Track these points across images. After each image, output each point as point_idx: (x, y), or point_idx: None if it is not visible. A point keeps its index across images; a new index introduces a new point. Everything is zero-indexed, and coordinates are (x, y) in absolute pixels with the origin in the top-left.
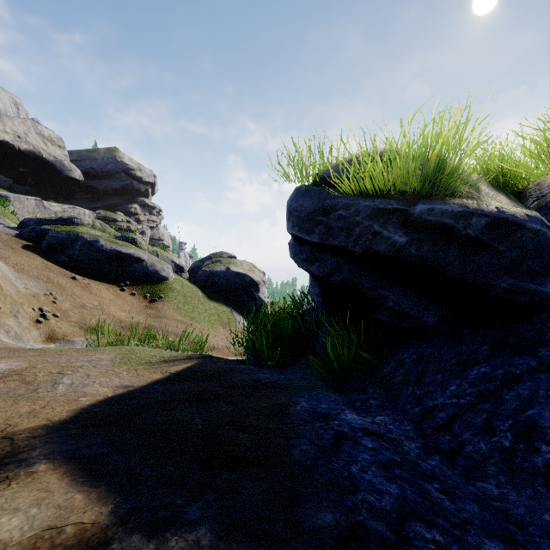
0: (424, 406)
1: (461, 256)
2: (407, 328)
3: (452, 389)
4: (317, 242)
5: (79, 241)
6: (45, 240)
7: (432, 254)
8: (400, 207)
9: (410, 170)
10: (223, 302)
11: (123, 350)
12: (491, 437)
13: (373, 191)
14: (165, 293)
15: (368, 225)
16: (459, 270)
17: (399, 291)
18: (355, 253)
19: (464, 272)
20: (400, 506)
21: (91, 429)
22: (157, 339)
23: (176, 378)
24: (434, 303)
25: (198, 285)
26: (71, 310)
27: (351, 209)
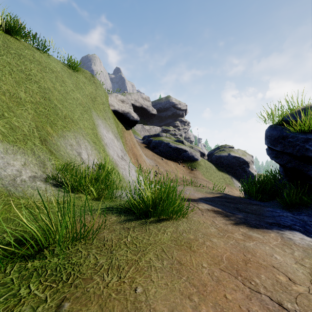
0: None
1: None
2: None
3: None
4: (279, 150)
5: (162, 144)
6: (151, 144)
7: None
8: None
9: None
10: (226, 172)
11: (194, 187)
12: None
13: (306, 131)
14: (197, 166)
15: (302, 145)
16: None
17: None
18: (297, 156)
19: None
20: (292, 224)
21: (205, 201)
22: (203, 185)
23: (218, 197)
24: None
25: (212, 163)
26: (164, 172)
27: (294, 138)
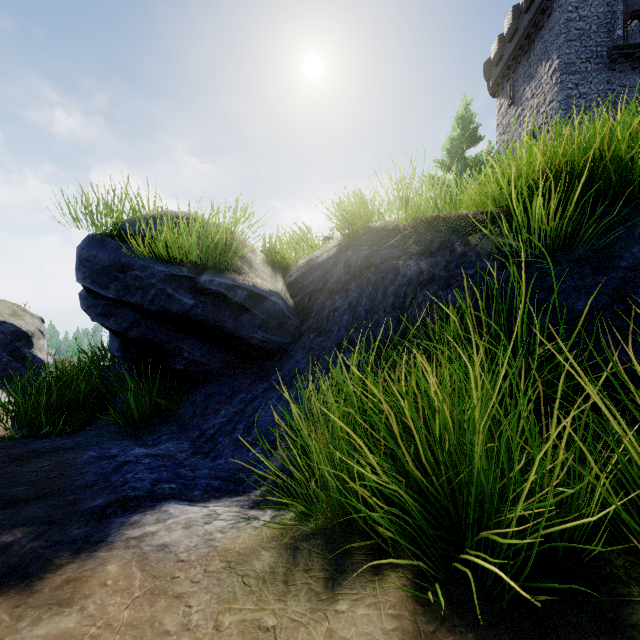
0: (203, 429)
1: (233, 317)
2: (201, 374)
3: (222, 413)
4: (113, 298)
5: None
6: None
7: (214, 315)
8: (190, 275)
9: (200, 245)
10: None
11: None
12: (233, 435)
13: (168, 258)
14: None
15: (162, 288)
16: (232, 326)
17: (193, 343)
18: (151, 311)
19: (235, 328)
20: (155, 481)
21: None
22: None
23: None
24: (220, 352)
25: None
26: None
27: (147, 271)
